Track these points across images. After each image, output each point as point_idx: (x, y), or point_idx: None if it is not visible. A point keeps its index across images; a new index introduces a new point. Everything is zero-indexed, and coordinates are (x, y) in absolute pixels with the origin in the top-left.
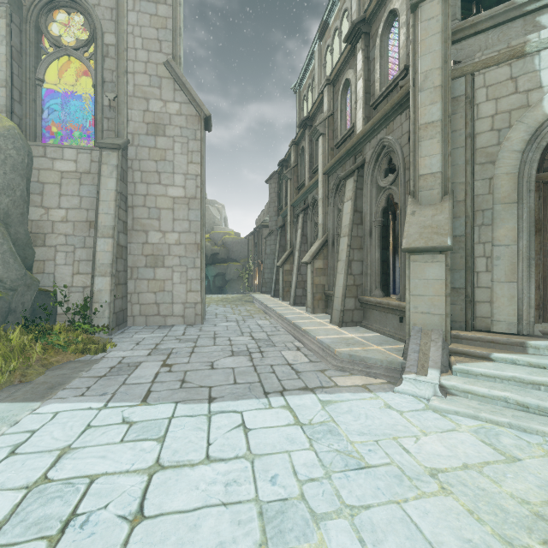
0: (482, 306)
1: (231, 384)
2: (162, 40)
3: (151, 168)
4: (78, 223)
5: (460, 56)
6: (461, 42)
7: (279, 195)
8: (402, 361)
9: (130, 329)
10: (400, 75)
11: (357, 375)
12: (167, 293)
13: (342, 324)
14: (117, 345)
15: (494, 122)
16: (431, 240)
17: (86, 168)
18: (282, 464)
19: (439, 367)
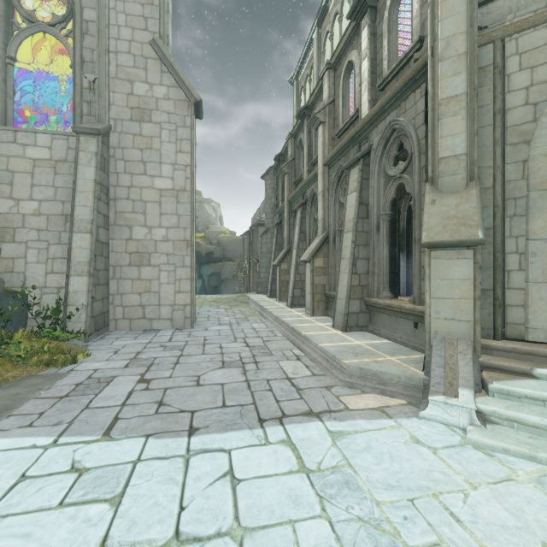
0: (514, 310)
1: (219, 408)
2: (148, 17)
3: (135, 157)
4: (52, 216)
5: (486, 20)
6: (487, 5)
7: (275, 191)
8: (423, 377)
9: (111, 334)
10: (413, 48)
11: (370, 393)
12: (153, 294)
13: (346, 328)
14: (92, 354)
15: (529, 95)
16: (457, 232)
17: (61, 155)
18: None
19: (472, 387)
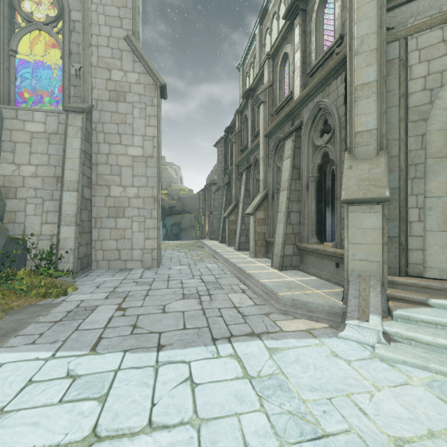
0: (415, 253)
1: (180, 330)
2: (122, 18)
3: (113, 130)
4: (46, 178)
5: (392, 23)
6: (393, 10)
7: (225, 157)
8: (342, 306)
9: (94, 272)
10: (335, 44)
11: (300, 319)
12: (127, 240)
13: (282, 268)
14: (79, 288)
15: (426, 82)
16: (369, 191)
17: (54, 129)
18: (231, 433)
19: (380, 313)
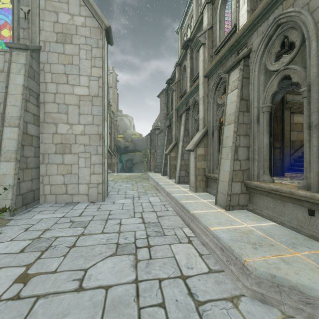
0: None
1: None
2: None
3: (60, 70)
4: None
5: None
6: None
7: (167, 105)
8: None
9: (39, 207)
10: None
11: (294, 318)
12: (73, 175)
13: (229, 207)
14: (5, 231)
15: None
16: None
17: None
18: None
19: None
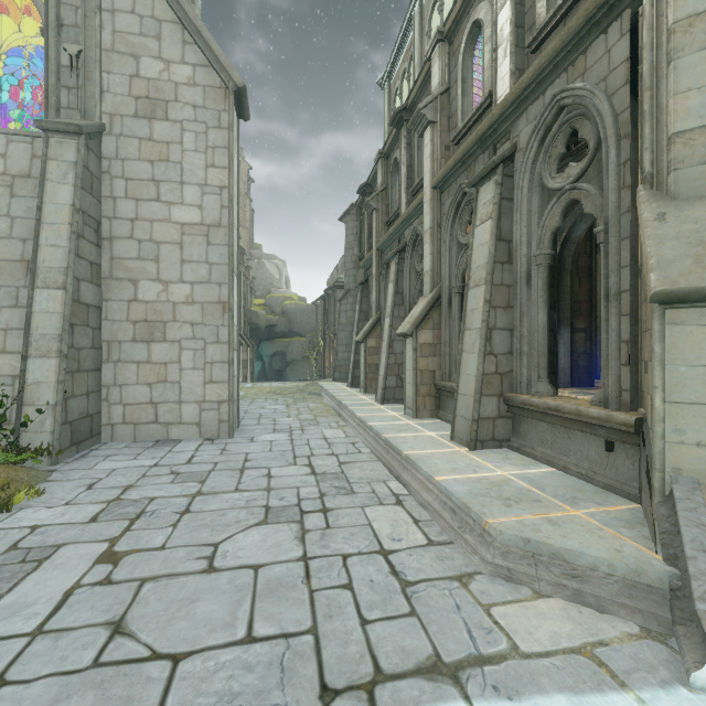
0: None
1: (236, 645)
2: None
3: (142, 173)
4: (6, 263)
5: None
6: None
7: (359, 238)
8: (668, 571)
9: (102, 448)
10: None
11: (551, 598)
12: (171, 385)
13: (475, 444)
14: (50, 490)
15: None
16: None
17: (22, 168)
18: None
19: None
